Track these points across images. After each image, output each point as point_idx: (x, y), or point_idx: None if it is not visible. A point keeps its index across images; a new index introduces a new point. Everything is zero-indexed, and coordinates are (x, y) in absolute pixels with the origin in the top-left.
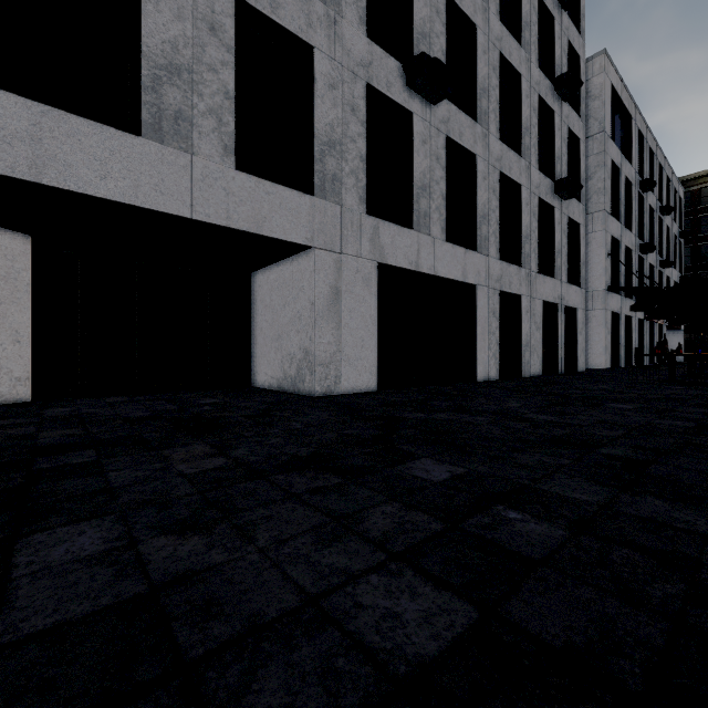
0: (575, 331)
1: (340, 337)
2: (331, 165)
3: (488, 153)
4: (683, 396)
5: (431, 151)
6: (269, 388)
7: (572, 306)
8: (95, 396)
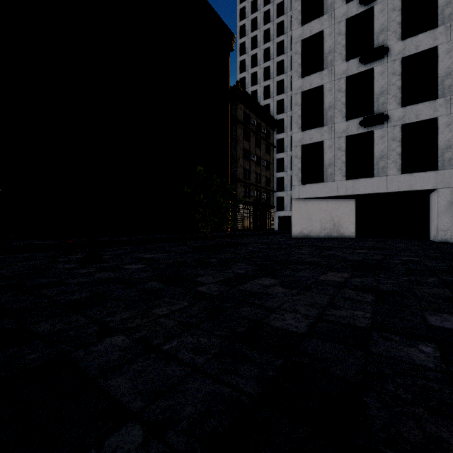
0: None
1: None
2: (447, 155)
3: None
4: None
5: None
6: (431, 240)
7: None
8: (370, 238)
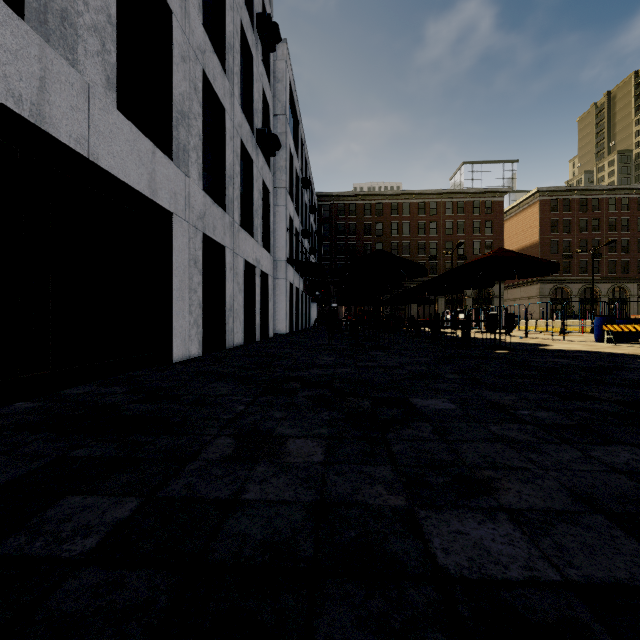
0: (267, 297)
1: None
2: None
3: (188, 26)
4: (418, 367)
5: None
6: None
7: (265, 272)
8: None
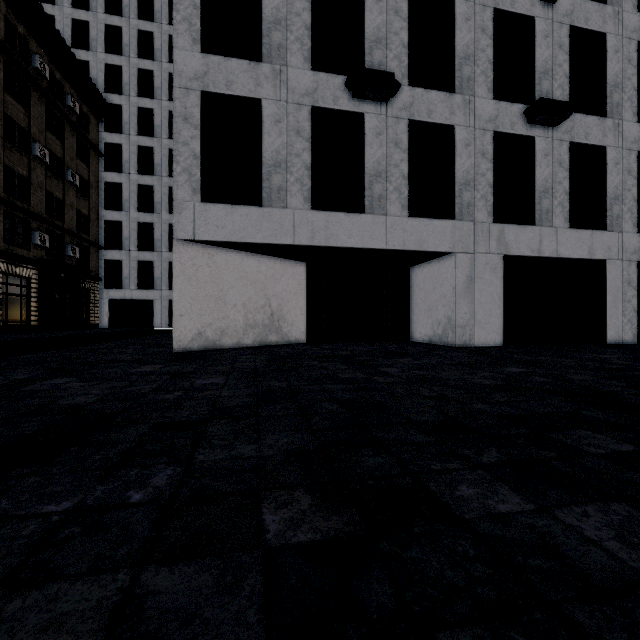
0: None
1: (473, 309)
2: (466, 197)
3: (621, 139)
4: None
5: (554, 159)
6: (422, 342)
7: None
8: (330, 342)
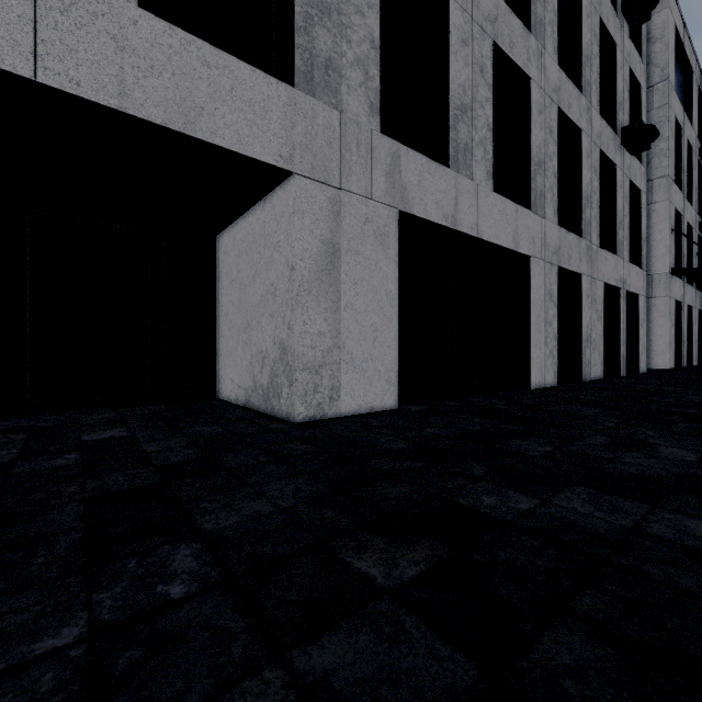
0: (636, 323)
1: (338, 325)
2: (323, 42)
3: (544, 78)
4: None
5: (474, 57)
6: (235, 402)
7: (633, 292)
8: None
